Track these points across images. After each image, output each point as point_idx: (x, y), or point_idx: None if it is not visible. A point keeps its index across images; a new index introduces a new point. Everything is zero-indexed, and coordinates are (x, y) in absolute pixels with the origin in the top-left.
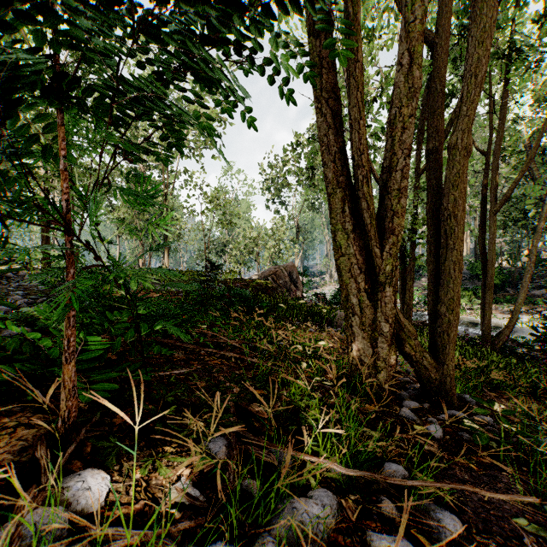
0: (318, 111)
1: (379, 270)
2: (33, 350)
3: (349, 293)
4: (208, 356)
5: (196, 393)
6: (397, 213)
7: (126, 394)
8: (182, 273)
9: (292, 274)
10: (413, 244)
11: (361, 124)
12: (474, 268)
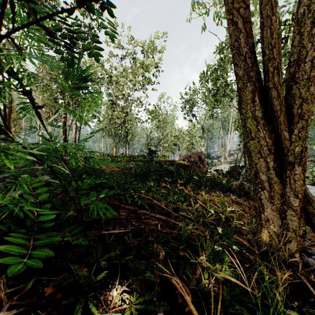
0: (230, 21)
1: (287, 151)
2: (11, 211)
3: (259, 171)
4: (144, 215)
5: (126, 257)
6: (305, 100)
7: (65, 257)
8: (134, 156)
9: (201, 157)
10: None
11: (274, 19)
12: None
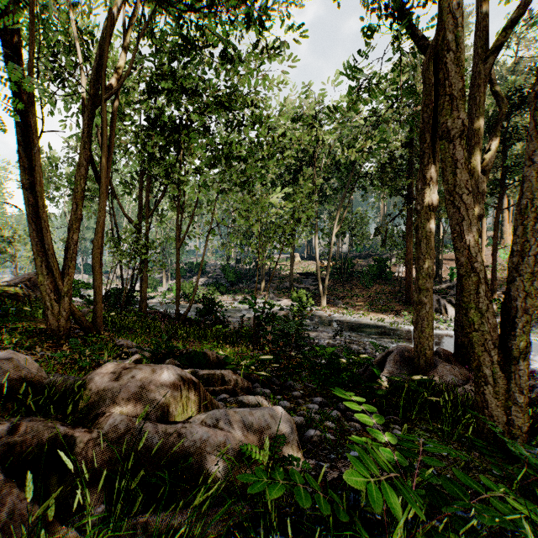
0: (29, 221)
1: (62, 290)
2: None
3: (46, 301)
4: None
5: None
6: (71, 267)
7: None
8: None
9: None
10: (146, 260)
11: (47, 234)
12: (225, 270)
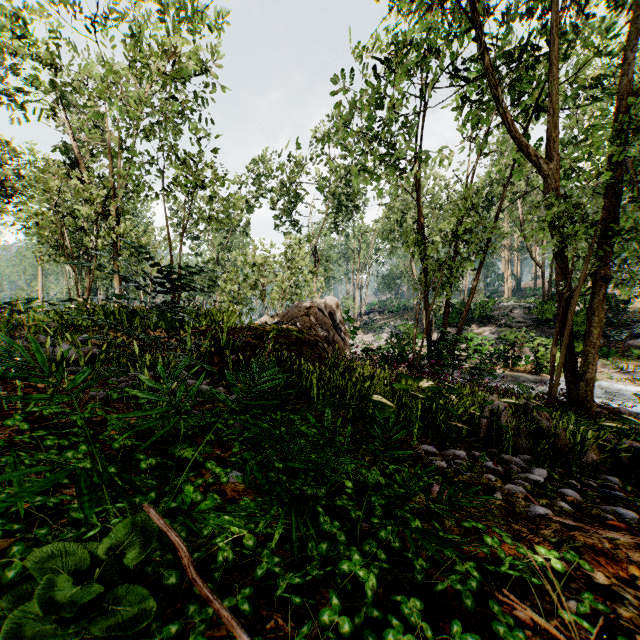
0: None
1: None
2: None
3: None
4: None
5: None
6: None
7: None
8: (117, 311)
9: (334, 317)
10: (608, 251)
11: None
12: (544, 312)
